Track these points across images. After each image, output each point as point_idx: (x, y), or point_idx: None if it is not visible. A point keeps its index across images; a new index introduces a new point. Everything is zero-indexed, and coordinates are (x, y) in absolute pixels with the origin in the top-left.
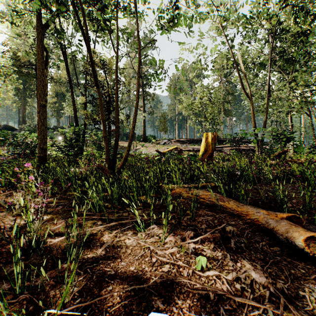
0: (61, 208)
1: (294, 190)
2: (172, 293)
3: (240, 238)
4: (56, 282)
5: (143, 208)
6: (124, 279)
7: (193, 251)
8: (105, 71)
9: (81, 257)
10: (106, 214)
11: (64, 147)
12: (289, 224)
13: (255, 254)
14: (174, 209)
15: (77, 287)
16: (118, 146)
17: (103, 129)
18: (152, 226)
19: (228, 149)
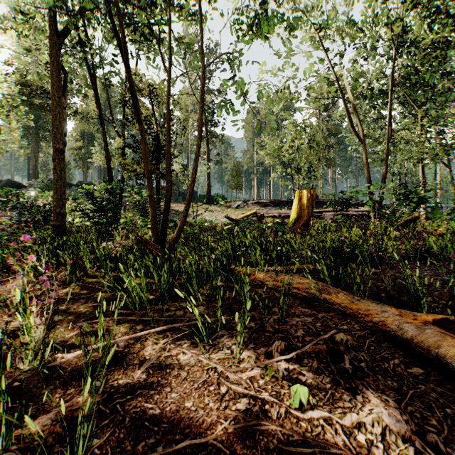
0: (84, 303)
1: (433, 276)
2: (253, 450)
3: (358, 352)
4: (64, 429)
5: (206, 303)
6: (175, 423)
7: (286, 375)
8: (152, 101)
9: (108, 385)
10: (151, 313)
11: (92, 211)
12: (439, 334)
13: (383, 379)
14: (254, 305)
15: (99, 438)
16: (171, 210)
17: (148, 184)
18: (221, 333)
19: (330, 214)
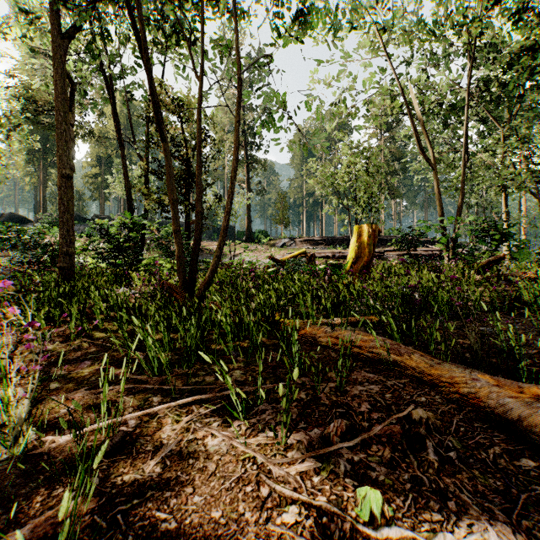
0: (89, 366)
1: (527, 331)
2: None
3: (444, 436)
4: None
5: (244, 366)
6: None
7: (349, 469)
8: (180, 118)
9: (109, 483)
10: (173, 379)
11: (107, 251)
12: None
13: (482, 476)
14: (304, 368)
15: None
16: (204, 249)
17: (173, 217)
18: (262, 407)
19: (394, 254)
